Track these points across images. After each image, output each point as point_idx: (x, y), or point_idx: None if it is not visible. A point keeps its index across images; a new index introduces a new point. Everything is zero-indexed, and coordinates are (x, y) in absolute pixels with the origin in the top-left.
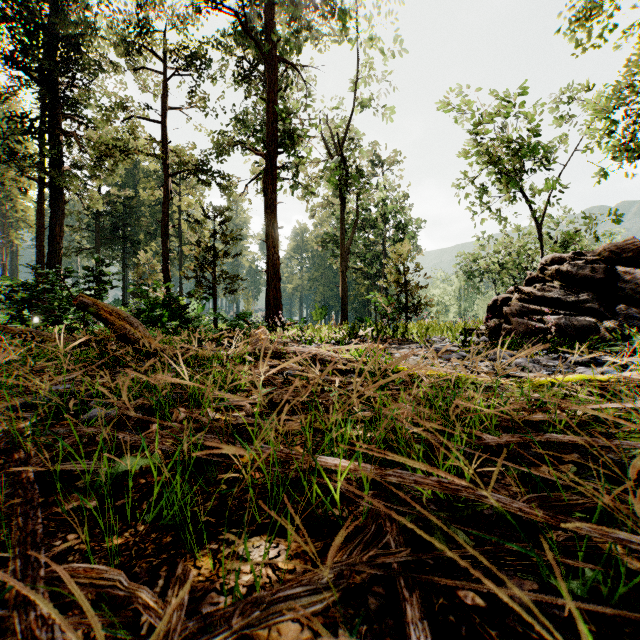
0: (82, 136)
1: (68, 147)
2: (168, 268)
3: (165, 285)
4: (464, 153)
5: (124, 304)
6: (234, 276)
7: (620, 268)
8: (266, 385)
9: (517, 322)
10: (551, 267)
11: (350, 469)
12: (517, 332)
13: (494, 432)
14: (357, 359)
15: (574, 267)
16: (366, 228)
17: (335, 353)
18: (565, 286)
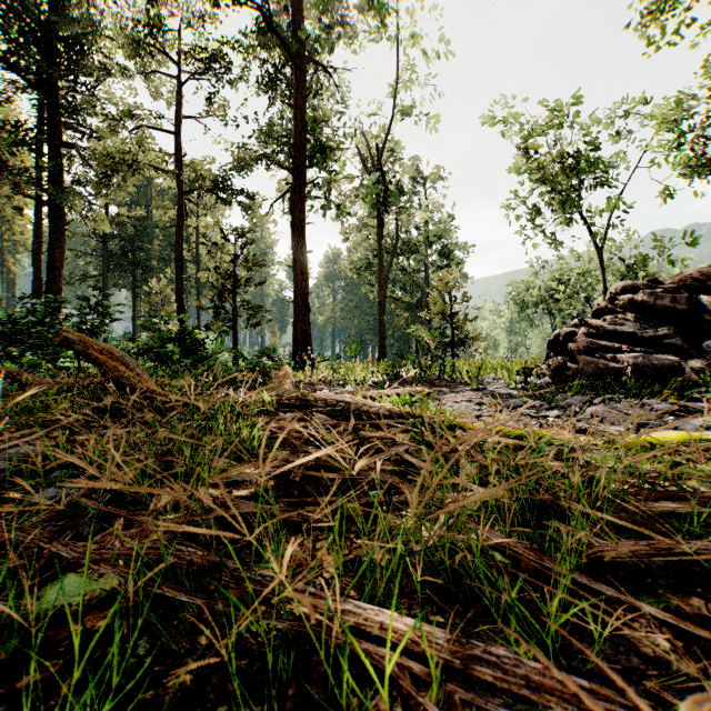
0: (85, 148)
1: (69, 160)
2: (182, 298)
3: (178, 317)
4: (518, 167)
5: (132, 339)
6: (257, 307)
7: (706, 298)
8: (286, 446)
9: (585, 361)
10: (623, 296)
11: (406, 638)
12: (585, 372)
13: (607, 534)
14: (400, 409)
15: (651, 296)
16: (406, 253)
17: (373, 399)
18: (640, 319)
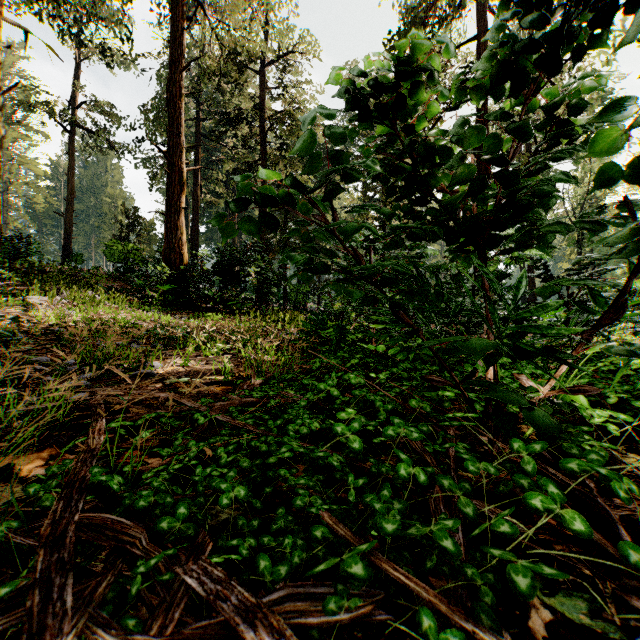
0: None
1: None
2: None
3: None
4: None
5: None
6: None
7: None
8: None
9: None
10: None
11: None
12: None
13: None
14: None
15: None
16: None
17: None
18: None
